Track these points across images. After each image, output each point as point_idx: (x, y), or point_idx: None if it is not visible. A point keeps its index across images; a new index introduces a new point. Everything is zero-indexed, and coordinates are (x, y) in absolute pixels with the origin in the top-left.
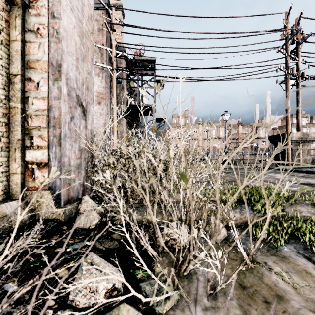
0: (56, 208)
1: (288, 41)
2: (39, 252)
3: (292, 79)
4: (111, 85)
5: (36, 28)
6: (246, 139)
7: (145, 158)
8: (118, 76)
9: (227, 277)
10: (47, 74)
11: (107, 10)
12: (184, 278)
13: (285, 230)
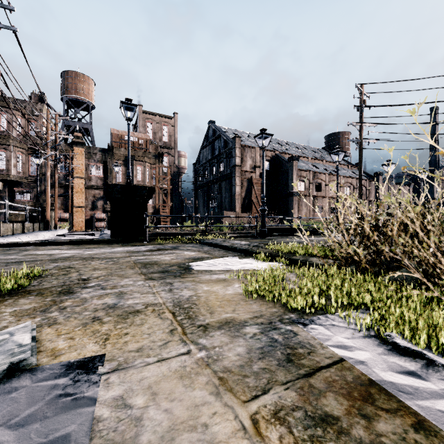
0: None
1: None
2: None
3: None
4: None
5: None
6: None
7: None
8: None
9: None
10: None
11: None
12: None
13: None
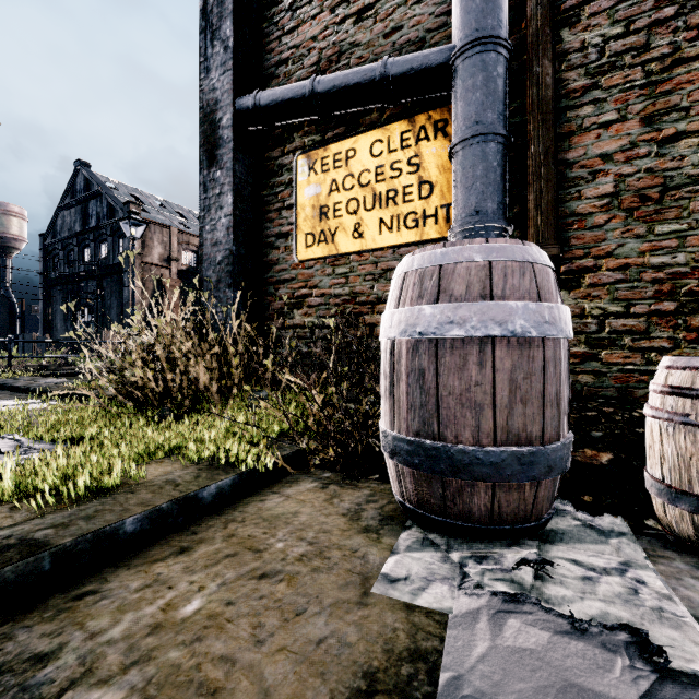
0: None
1: None
2: None
3: None
4: None
5: None
6: None
7: None
8: None
9: None
10: None
11: None
12: None
13: None
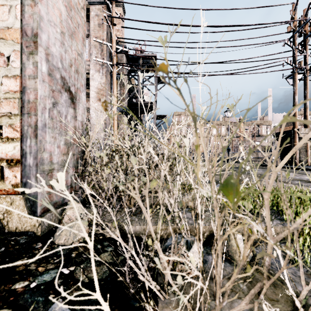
0: (31, 218)
1: (295, 33)
2: None
3: (299, 73)
4: (111, 81)
5: None
6: None
7: (145, 153)
8: (119, 72)
9: None
10: (20, 45)
11: (107, 4)
12: None
13: None
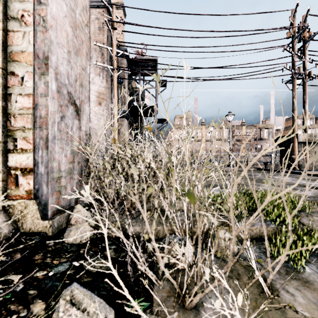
0: (43, 220)
1: (294, 39)
2: (14, 279)
3: (298, 78)
4: (112, 85)
5: (20, 16)
6: (270, 142)
7: (143, 164)
8: (119, 76)
9: (242, 311)
10: (33, 67)
11: (108, 7)
12: (189, 313)
13: (304, 245)
